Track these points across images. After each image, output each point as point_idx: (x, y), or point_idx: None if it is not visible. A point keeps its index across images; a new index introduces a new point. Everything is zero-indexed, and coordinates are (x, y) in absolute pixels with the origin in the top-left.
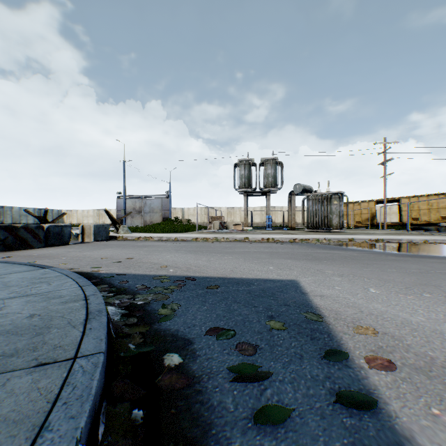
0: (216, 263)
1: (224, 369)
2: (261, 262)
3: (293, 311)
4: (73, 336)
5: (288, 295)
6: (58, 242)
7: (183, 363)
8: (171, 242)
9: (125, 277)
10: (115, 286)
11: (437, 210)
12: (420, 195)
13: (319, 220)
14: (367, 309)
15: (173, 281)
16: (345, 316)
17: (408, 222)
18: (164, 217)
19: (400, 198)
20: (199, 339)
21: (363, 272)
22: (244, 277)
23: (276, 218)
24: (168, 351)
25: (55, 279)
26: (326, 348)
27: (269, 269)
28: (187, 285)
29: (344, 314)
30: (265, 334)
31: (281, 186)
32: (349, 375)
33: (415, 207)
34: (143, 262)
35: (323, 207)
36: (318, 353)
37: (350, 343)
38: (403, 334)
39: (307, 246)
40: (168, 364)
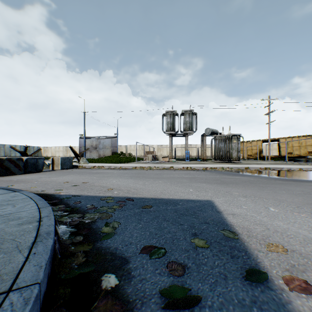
0: (149, 186)
1: (156, 292)
2: (183, 185)
3: (212, 229)
4: (16, 262)
5: (206, 213)
6: (34, 170)
7: (119, 285)
8: (117, 169)
9: (79, 198)
10: (70, 205)
11: (305, 146)
12: (293, 136)
13: (223, 154)
14: (272, 226)
15: (116, 202)
16: (256, 233)
17: (286, 155)
18: (113, 151)
19: (279, 139)
20: (134, 258)
21: (261, 194)
22: (171, 198)
23: (192, 152)
24: (107, 271)
25: (20, 201)
26: (246, 266)
27: (189, 191)
28: (126, 205)
29: (254, 231)
30: (191, 252)
31: (196, 130)
32: (273, 298)
33: (290, 145)
34: (95, 185)
35: (225, 144)
36: (240, 273)
37: (266, 261)
38: (308, 252)
39: (216, 173)
40: (104, 286)
